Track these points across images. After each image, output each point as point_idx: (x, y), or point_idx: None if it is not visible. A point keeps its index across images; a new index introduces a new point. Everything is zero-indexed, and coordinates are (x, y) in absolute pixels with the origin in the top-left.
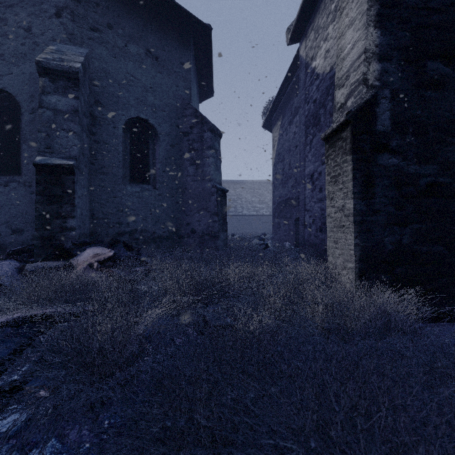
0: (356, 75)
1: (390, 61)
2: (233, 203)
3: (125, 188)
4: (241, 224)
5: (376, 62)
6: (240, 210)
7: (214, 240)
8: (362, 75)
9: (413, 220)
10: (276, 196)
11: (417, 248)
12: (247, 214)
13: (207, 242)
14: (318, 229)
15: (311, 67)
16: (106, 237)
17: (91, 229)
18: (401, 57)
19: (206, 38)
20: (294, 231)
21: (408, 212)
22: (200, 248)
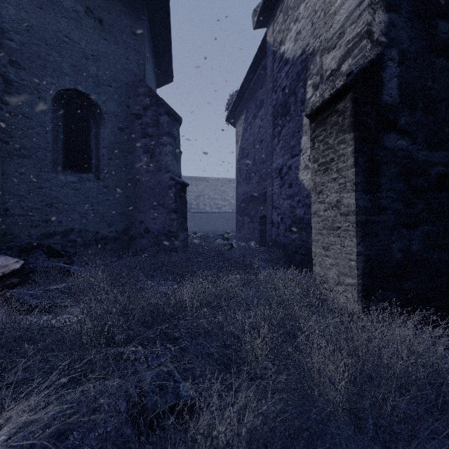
0: (356, 28)
1: (399, 12)
2: (195, 200)
3: (56, 176)
4: (203, 221)
5: (382, 10)
6: (203, 207)
7: (172, 241)
8: (367, 26)
9: (423, 221)
10: (240, 193)
11: (428, 256)
12: (209, 211)
13: (164, 244)
14: (287, 228)
15: (279, 53)
16: (27, 239)
17: (3, 230)
18: (410, 10)
19: (163, 8)
20: (259, 229)
21: (418, 210)
22: (156, 250)
